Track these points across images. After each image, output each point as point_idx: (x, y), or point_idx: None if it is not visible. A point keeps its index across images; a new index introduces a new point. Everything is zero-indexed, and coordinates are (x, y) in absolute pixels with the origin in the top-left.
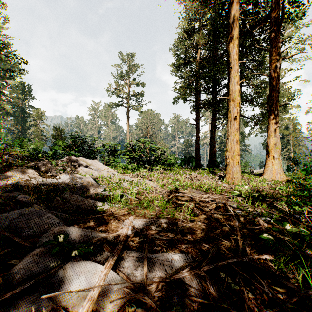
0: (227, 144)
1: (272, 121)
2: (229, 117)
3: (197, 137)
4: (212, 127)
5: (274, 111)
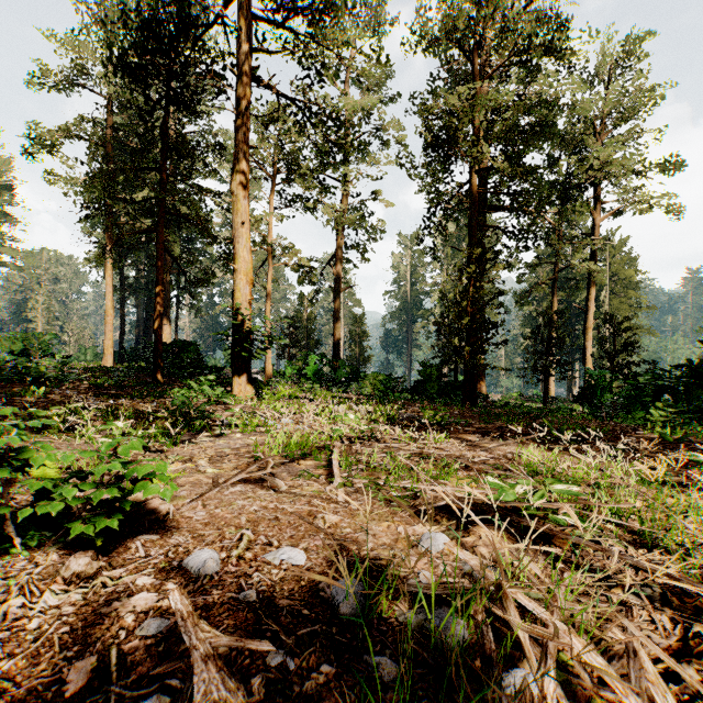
0: (105, 340)
1: (165, 321)
2: (106, 322)
3: (122, 325)
4: (147, 313)
5: (166, 314)
